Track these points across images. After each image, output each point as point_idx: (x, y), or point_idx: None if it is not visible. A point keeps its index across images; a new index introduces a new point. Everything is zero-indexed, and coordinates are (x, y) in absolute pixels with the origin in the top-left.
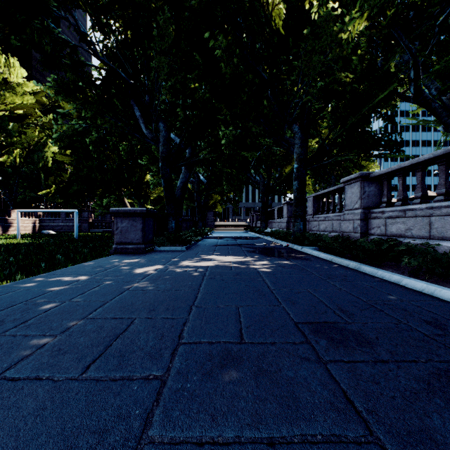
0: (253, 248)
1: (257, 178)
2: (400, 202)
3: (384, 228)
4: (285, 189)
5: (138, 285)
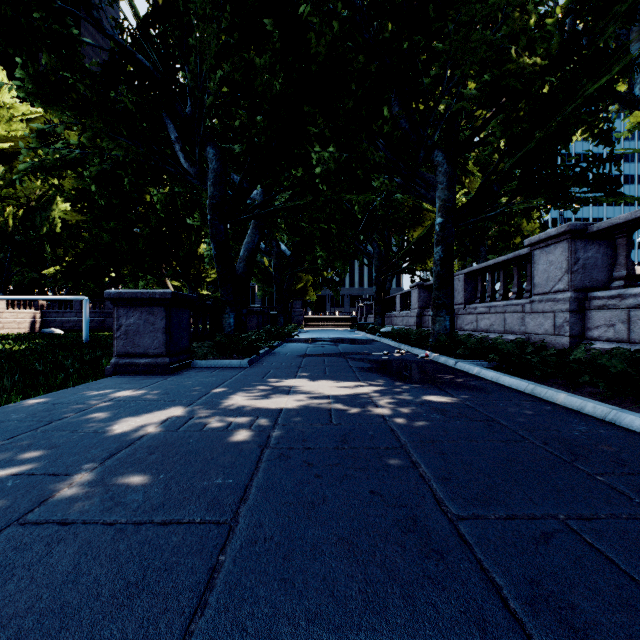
0: (368, 362)
1: (369, 248)
2: None
3: (626, 327)
4: (413, 265)
5: (70, 494)
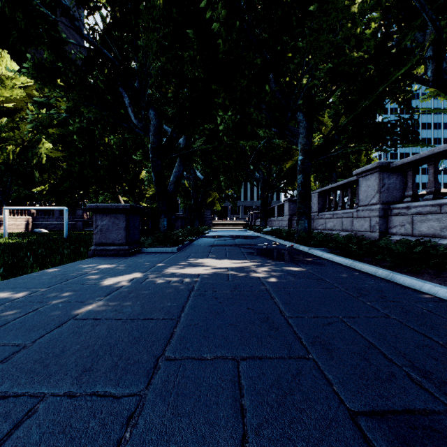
0: (253, 249)
1: (256, 174)
2: (431, 195)
3: (411, 226)
4: (286, 186)
5: (94, 309)
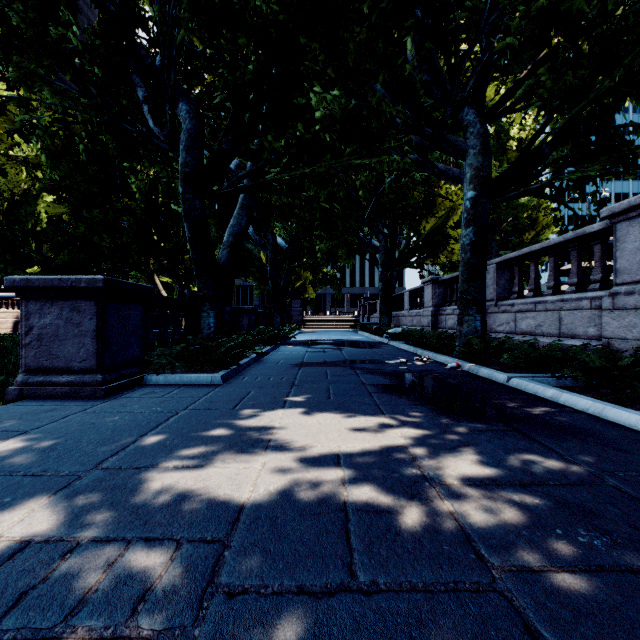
0: (384, 375)
1: (373, 242)
2: None
3: None
4: (422, 259)
5: None
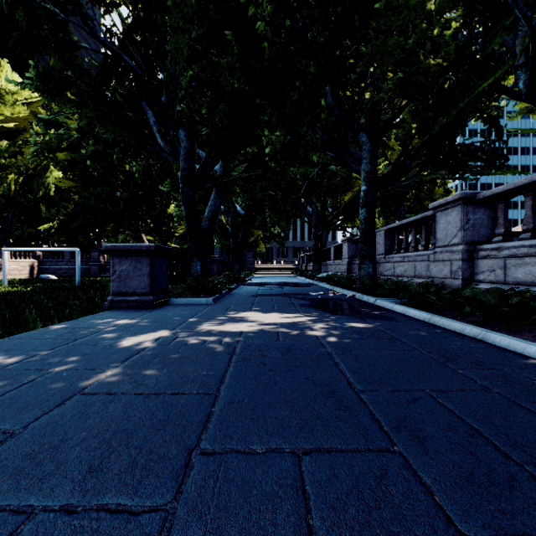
0: (307, 300)
1: (308, 209)
2: (528, 233)
3: (503, 272)
4: (344, 222)
5: (108, 379)
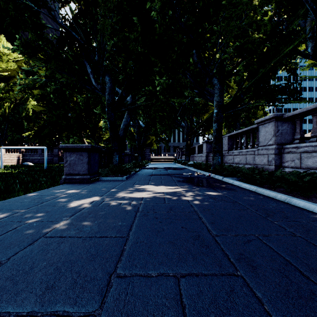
0: (181, 178)
1: (182, 123)
2: (315, 138)
3: (299, 161)
4: (204, 131)
5: (61, 228)
